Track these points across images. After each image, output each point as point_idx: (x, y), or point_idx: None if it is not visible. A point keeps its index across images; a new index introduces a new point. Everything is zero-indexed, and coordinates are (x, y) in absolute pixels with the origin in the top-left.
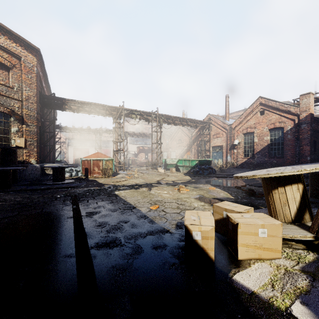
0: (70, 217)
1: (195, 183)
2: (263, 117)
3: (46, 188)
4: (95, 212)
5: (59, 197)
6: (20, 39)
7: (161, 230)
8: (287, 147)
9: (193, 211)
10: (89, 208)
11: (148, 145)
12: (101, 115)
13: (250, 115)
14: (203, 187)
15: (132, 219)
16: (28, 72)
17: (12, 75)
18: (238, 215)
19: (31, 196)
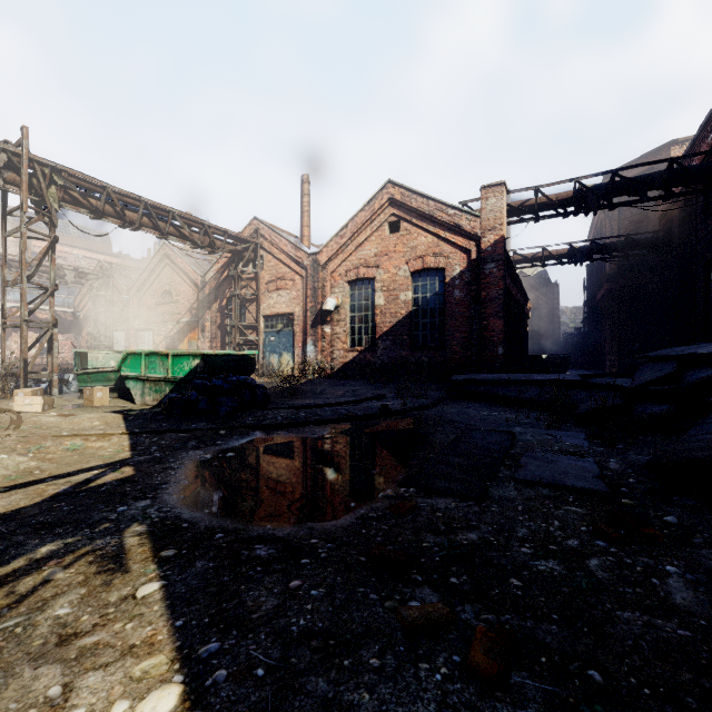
0: None
1: (80, 528)
2: (399, 238)
3: None
4: None
5: None
6: None
7: None
8: (453, 322)
9: None
10: None
11: (59, 308)
12: None
13: (366, 232)
14: None
15: None
16: None
17: None
18: None
19: None
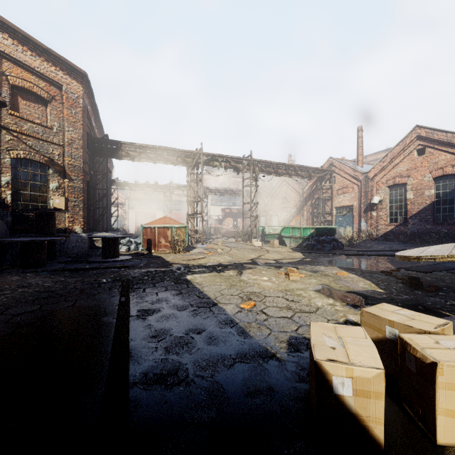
0: (111, 317)
1: (311, 264)
2: (424, 158)
3: (90, 268)
4: (152, 309)
5: (104, 282)
6: (60, 60)
7: (261, 353)
8: None
9: (326, 325)
10: (145, 303)
11: (238, 207)
12: (171, 163)
13: (400, 157)
14: (326, 270)
15: (210, 326)
16: (72, 105)
17: (50, 110)
18: (425, 339)
19: (66, 280)
